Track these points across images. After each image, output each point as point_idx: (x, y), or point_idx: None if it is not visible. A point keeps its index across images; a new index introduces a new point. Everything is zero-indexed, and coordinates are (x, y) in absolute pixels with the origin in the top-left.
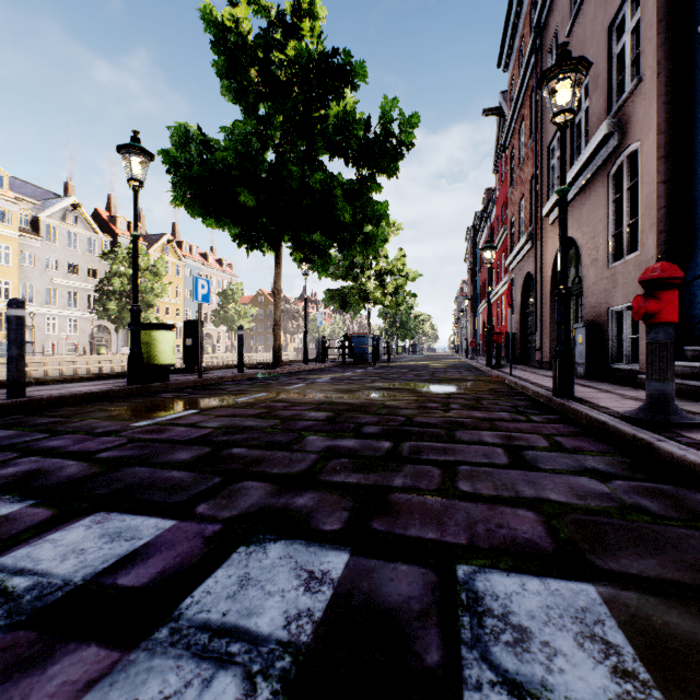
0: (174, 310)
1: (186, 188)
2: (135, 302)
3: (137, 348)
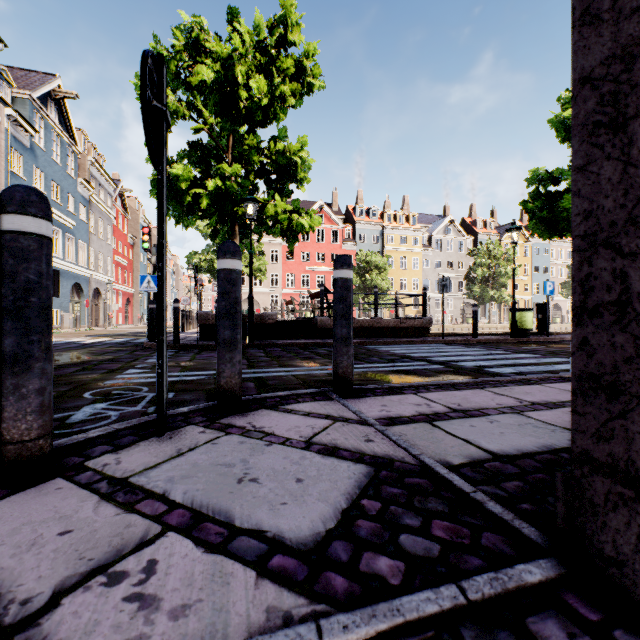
0: (521, 285)
1: (537, 224)
2: (513, 299)
3: (514, 321)
